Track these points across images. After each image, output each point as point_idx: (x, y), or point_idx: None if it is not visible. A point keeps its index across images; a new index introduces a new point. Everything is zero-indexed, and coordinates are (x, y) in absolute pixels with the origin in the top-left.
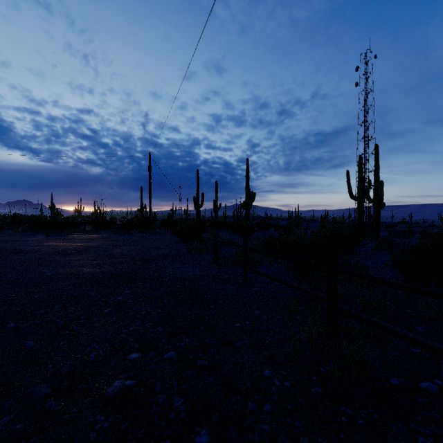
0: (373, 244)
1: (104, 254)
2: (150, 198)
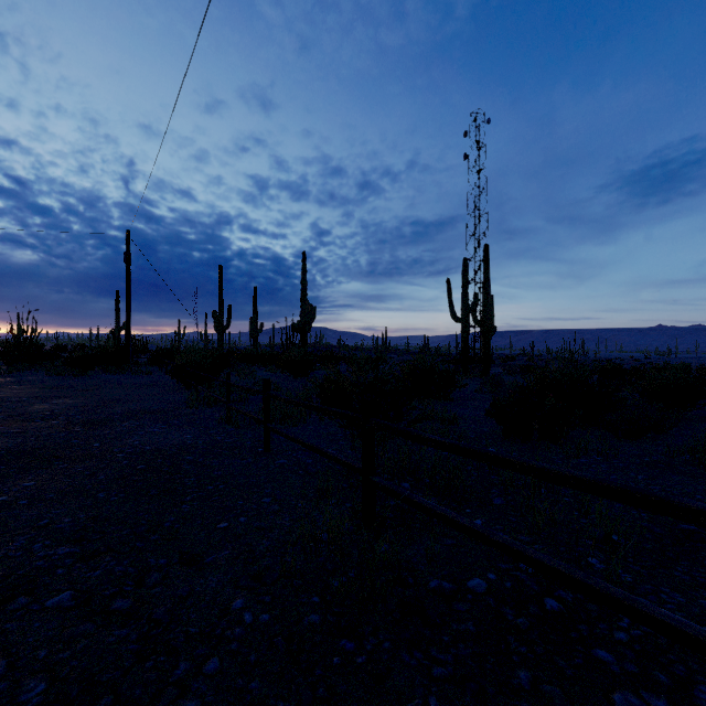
0: (479, 385)
1: (10, 414)
2: (128, 311)
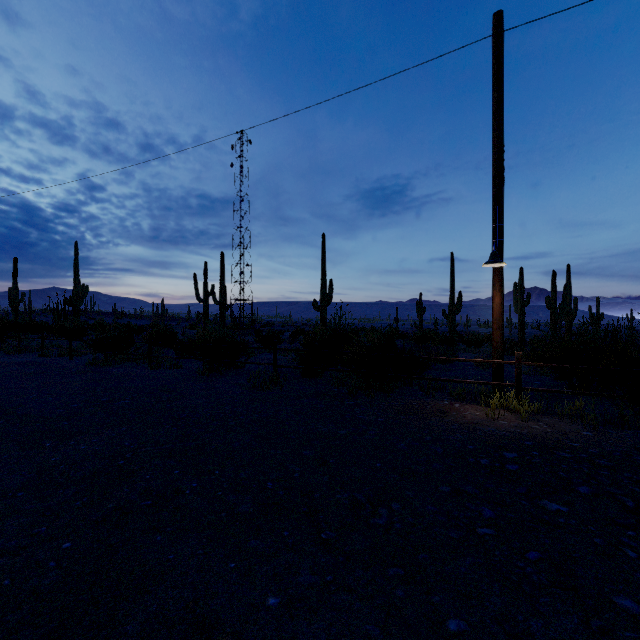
0: None
1: None
2: None
